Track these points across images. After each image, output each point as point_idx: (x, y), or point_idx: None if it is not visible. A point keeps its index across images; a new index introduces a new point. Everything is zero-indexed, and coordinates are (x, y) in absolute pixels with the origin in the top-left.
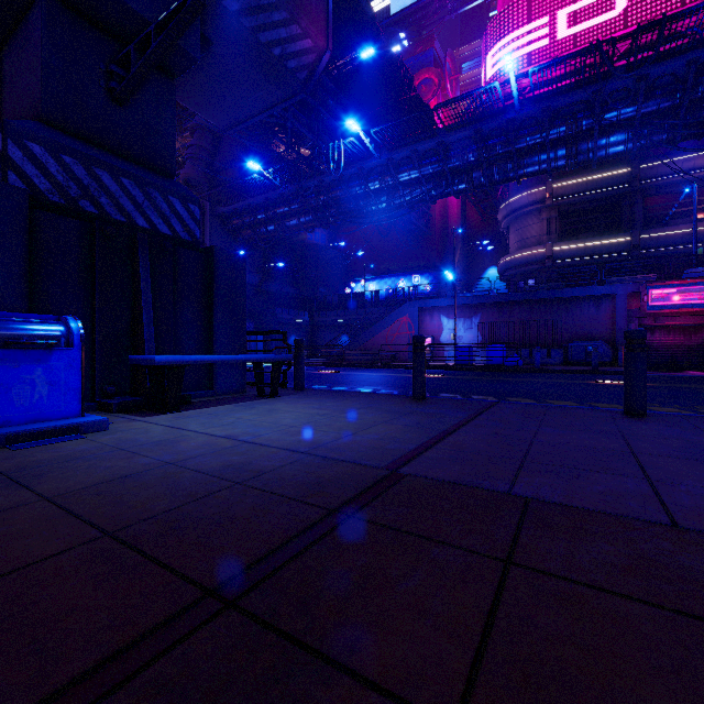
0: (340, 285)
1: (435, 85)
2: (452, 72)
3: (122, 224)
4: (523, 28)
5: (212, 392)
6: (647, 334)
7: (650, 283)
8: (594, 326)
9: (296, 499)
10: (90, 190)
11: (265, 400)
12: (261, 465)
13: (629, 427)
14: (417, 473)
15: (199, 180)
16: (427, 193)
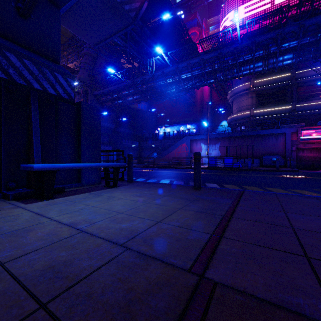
0: (153, 129)
1: (197, 35)
2: (205, 29)
3: (24, 86)
4: (239, 6)
5: (80, 184)
6: (300, 152)
7: (302, 127)
8: (275, 148)
9: None
10: (2, 64)
11: (109, 190)
12: (79, 267)
13: None
14: (224, 281)
15: (86, 79)
16: (195, 84)
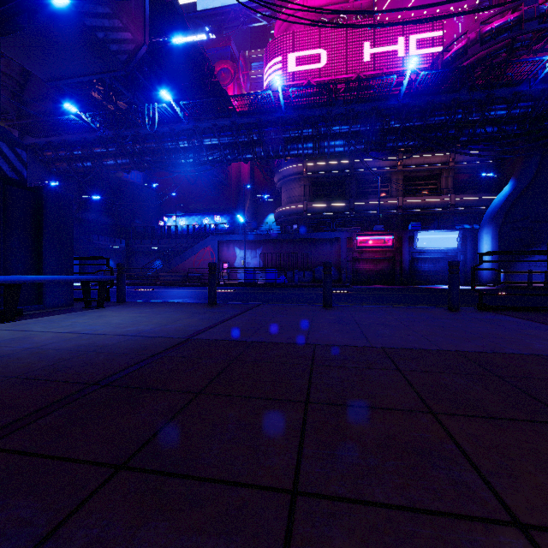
0: (154, 218)
1: (231, 74)
2: (244, 68)
3: None
4: (289, 54)
5: (41, 306)
6: (356, 263)
7: (358, 232)
8: (329, 257)
9: (131, 354)
10: None
11: (93, 310)
12: (104, 343)
13: (319, 312)
14: (202, 338)
15: (5, 107)
16: (224, 156)
